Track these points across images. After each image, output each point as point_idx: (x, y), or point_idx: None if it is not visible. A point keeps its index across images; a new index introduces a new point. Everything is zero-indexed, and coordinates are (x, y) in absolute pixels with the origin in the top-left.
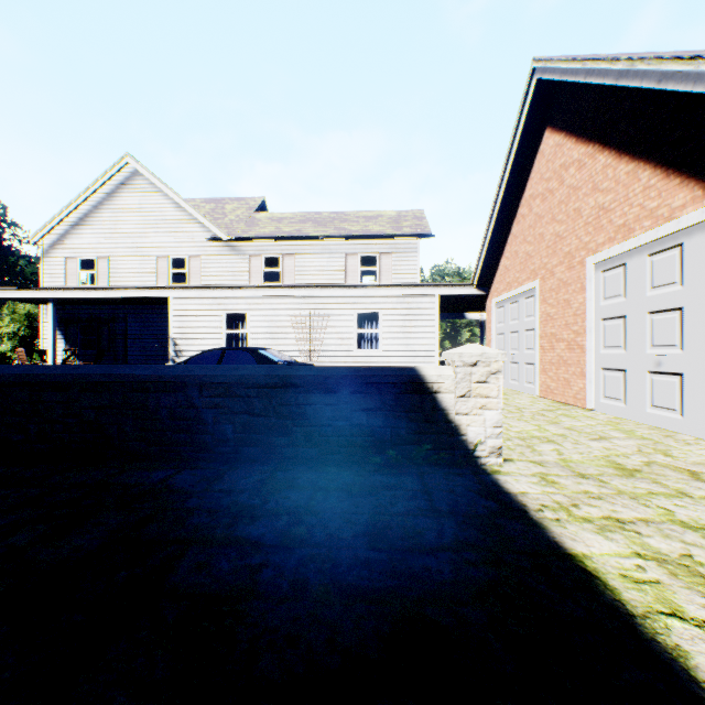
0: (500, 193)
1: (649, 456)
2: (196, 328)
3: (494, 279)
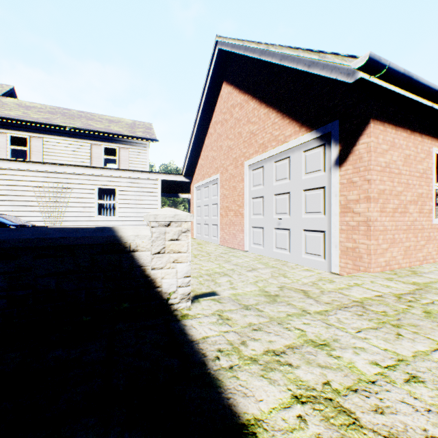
0: (198, 117)
1: (277, 279)
2: None
3: (195, 172)
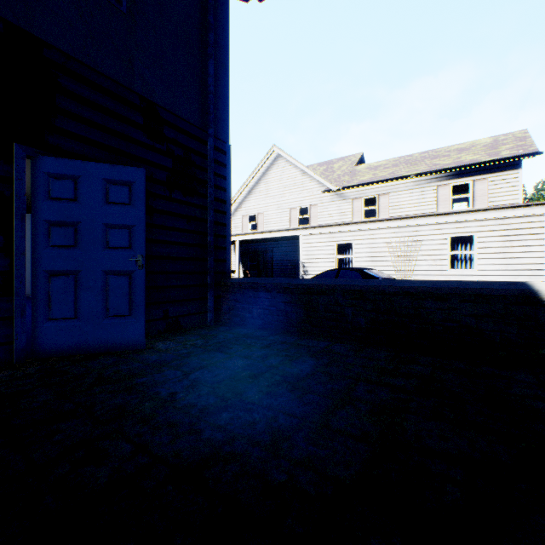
0: None
1: None
2: (316, 255)
3: None
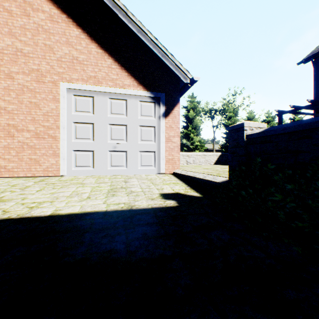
0: None
1: (155, 180)
2: None
3: None
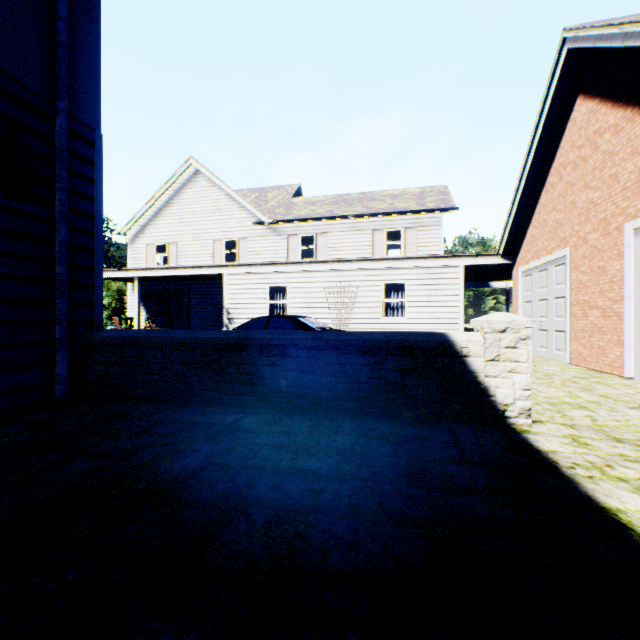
0: (527, 164)
1: None
2: (245, 300)
3: (520, 248)
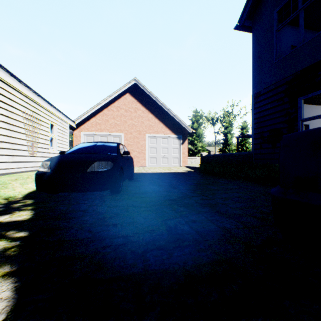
0: (109, 99)
1: (179, 168)
2: None
3: (84, 123)
